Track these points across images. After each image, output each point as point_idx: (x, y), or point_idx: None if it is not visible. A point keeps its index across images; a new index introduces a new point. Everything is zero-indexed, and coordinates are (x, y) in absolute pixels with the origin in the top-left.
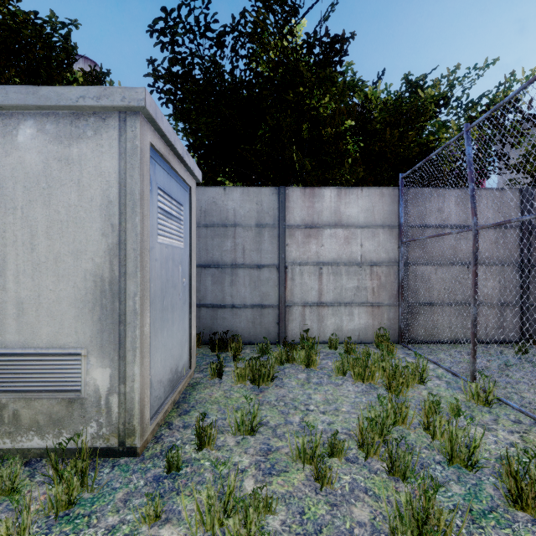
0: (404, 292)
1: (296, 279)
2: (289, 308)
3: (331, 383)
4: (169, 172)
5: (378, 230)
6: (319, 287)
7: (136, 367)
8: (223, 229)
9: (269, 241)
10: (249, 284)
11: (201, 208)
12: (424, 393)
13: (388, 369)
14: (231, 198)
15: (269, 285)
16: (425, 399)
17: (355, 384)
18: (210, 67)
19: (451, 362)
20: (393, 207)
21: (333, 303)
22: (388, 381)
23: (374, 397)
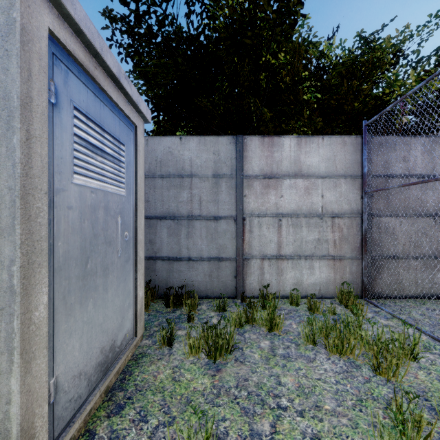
0: (368, 245)
1: (254, 231)
2: (247, 261)
3: (301, 357)
4: (98, 94)
5: (340, 180)
6: (278, 239)
7: (12, 380)
8: (179, 179)
9: (226, 192)
10: (205, 236)
11: (156, 159)
12: (421, 375)
13: (368, 339)
14: (187, 148)
15: (226, 237)
16: (429, 388)
17: (331, 359)
18: (163, 1)
19: (430, 324)
20: (355, 156)
21: (293, 256)
22: (375, 360)
23: (361, 382)
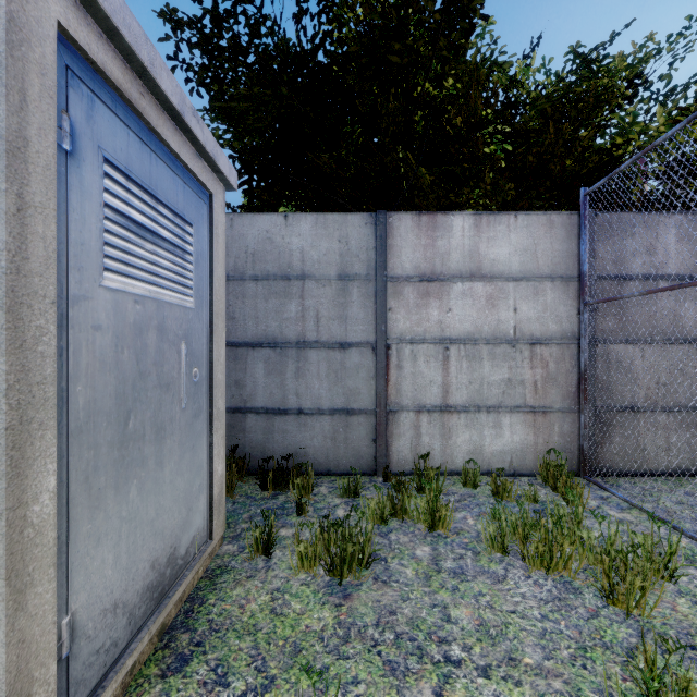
0: (589, 389)
1: (404, 366)
2: (393, 415)
3: (483, 575)
4: (147, 140)
5: (544, 284)
6: (444, 380)
7: None
8: (283, 283)
9: (359, 303)
10: (326, 374)
11: (247, 249)
12: (682, 606)
13: (593, 545)
14: (297, 232)
15: (359, 376)
16: (696, 628)
17: (532, 578)
18: None
19: (693, 519)
20: (569, 245)
21: (468, 407)
22: (606, 580)
23: (583, 618)
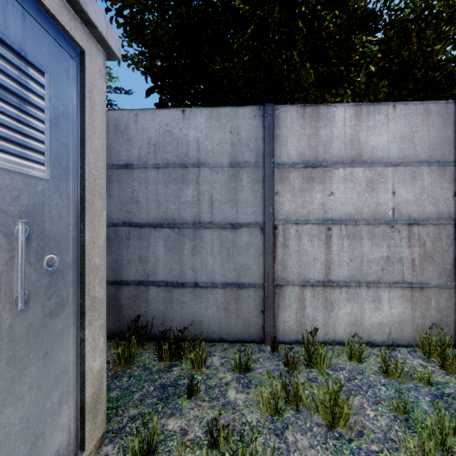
0: None
1: (290, 245)
2: (279, 289)
3: None
4: None
5: (422, 169)
6: (326, 258)
7: None
8: (181, 170)
9: (249, 188)
10: (219, 252)
11: (149, 141)
12: None
13: None
14: (193, 125)
15: (249, 253)
16: None
17: None
18: None
19: None
20: (445, 132)
21: (349, 282)
22: None
23: None
